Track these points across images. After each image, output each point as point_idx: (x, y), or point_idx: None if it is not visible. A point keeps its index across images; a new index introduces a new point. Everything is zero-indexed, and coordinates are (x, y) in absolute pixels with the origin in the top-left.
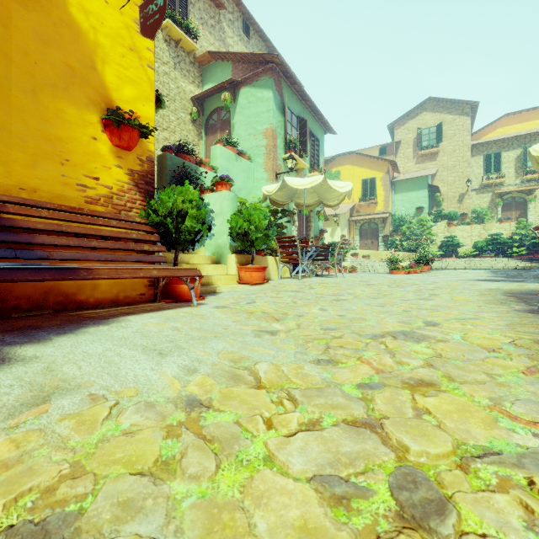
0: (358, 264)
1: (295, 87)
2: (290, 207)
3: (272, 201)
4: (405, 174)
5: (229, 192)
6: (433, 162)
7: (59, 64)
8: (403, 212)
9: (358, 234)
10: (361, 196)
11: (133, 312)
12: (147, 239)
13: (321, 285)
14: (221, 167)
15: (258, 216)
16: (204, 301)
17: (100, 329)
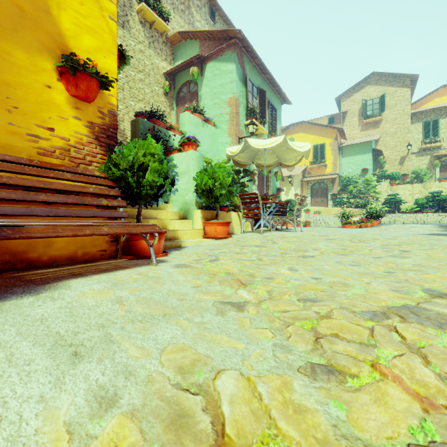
0: (311, 219)
1: (255, 61)
2: (251, 168)
3: (235, 162)
4: (351, 140)
5: (195, 152)
6: (376, 129)
7: (5, 2)
8: (350, 173)
9: (309, 193)
10: (312, 160)
11: (84, 272)
12: (106, 193)
13: (283, 240)
14: (189, 132)
15: (222, 174)
16: (166, 257)
17: (20, 303)
